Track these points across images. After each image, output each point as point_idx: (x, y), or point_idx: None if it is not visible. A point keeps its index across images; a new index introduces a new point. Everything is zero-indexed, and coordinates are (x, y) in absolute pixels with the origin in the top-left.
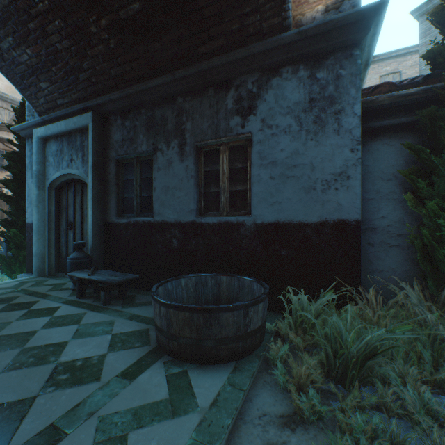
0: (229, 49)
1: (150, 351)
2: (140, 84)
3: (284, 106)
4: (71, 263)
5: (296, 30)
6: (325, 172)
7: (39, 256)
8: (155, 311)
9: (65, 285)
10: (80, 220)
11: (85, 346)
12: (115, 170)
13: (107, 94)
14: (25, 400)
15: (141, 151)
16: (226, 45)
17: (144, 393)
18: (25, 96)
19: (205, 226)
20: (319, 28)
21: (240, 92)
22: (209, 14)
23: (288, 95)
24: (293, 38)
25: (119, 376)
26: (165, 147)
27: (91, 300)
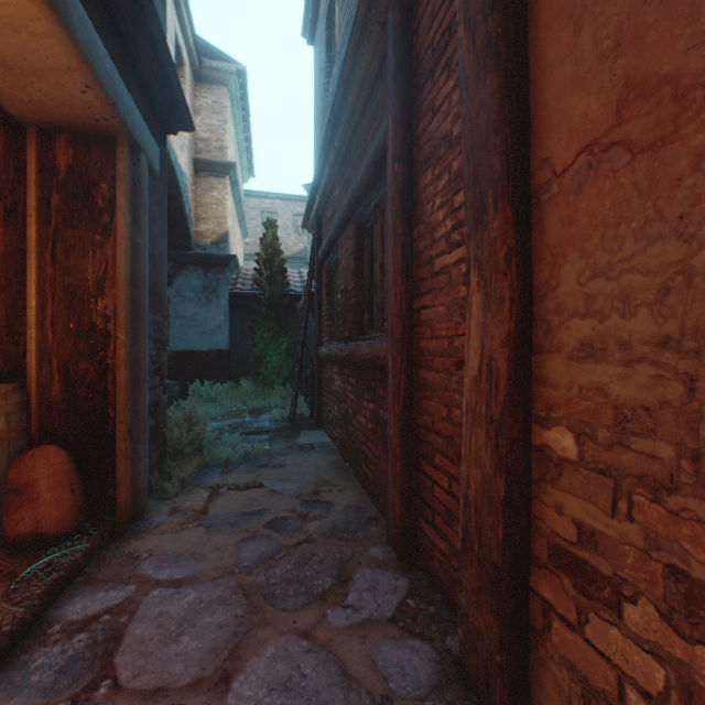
0: None
1: None
2: None
3: (190, 286)
4: None
5: (196, 253)
6: (212, 325)
7: None
8: None
9: None
10: None
11: None
12: None
13: None
14: None
15: None
16: None
17: None
18: None
19: None
20: (208, 255)
21: None
22: None
23: (193, 281)
24: (195, 255)
25: None
26: None
27: None
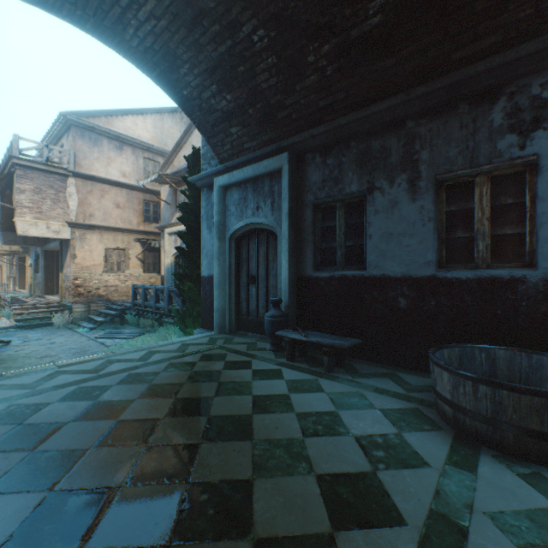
0: (504, 46)
1: (454, 438)
2: (356, 112)
3: None
4: (271, 321)
5: None
6: None
7: (220, 311)
8: (458, 389)
9: (258, 345)
10: (264, 274)
11: (362, 420)
12: (312, 216)
13: (306, 130)
14: (367, 474)
15: (349, 192)
16: (500, 42)
17: (511, 493)
18: (210, 144)
19: (452, 282)
20: None
21: (517, 101)
22: (484, 6)
23: None
24: None
25: (450, 465)
26: (385, 184)
27: (306, 365)
